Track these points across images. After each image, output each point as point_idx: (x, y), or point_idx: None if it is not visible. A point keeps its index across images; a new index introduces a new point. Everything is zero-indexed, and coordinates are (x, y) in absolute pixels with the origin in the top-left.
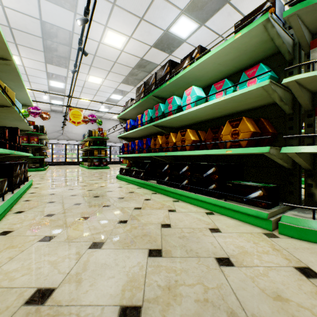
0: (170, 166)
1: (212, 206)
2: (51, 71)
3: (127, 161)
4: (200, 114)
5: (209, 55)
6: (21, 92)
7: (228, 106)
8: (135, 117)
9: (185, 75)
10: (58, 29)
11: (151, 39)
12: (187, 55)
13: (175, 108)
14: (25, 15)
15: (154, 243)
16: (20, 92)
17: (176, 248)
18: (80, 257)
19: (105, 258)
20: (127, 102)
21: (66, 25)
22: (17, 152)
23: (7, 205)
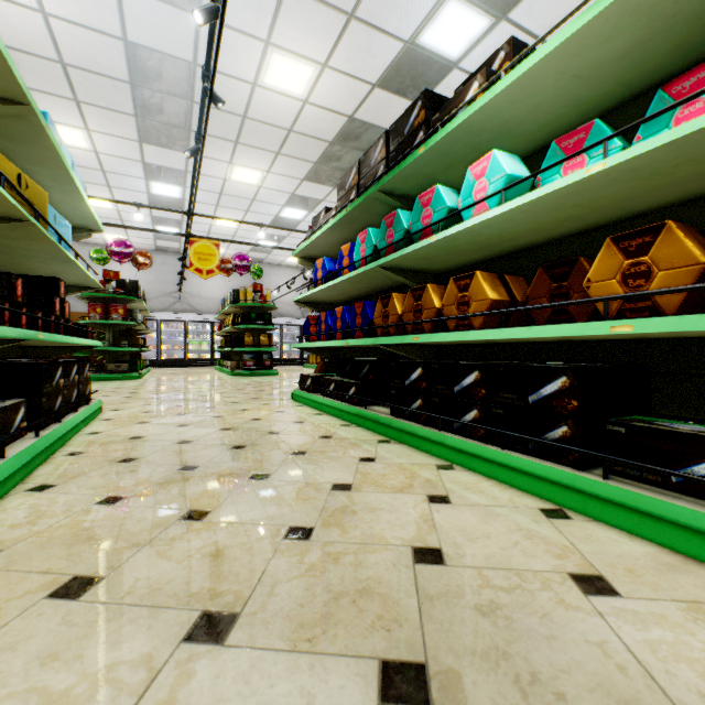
0: (426, 371)
1: (559, 492)
2: (153, 159)
3: (317, 358)
4: (514, 227)
5: (550, 47)
6: (70, 196)
7: (606, 197)
8: (335, 252)
9: (471, 121)
10: (163, 60)
11: (374, 67)
12: (476, 73)
13: (441, 216)
14: (91, 31)
15: (398, 634)
16: (67, 197)
17: (478, 666)
18: (151, 682)
19: (231, 698)
20: (317, 217)
21: (180, 48)
22: (47, 336)
23: (8, 471)
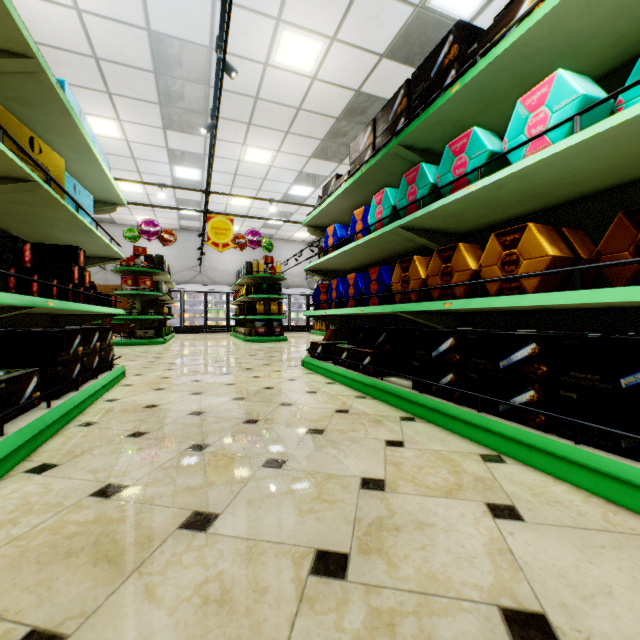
0: (459, 341)
1: None
2: (176, 145)
3: (322, 325)
4: (585, 164)
5: None
6: (91, 168)
7: None
8: (345, 219)
9: (527, 38)
10: (183, 47)
11: (382, 36)
12: None
13: (480, 162)
14: (118, 23)
15: None
16: (88, 168)
17: None
18: None
19: None
20: (327, 185)
21: (197, 33)
22: (59, 304)
23: (4, 451)
